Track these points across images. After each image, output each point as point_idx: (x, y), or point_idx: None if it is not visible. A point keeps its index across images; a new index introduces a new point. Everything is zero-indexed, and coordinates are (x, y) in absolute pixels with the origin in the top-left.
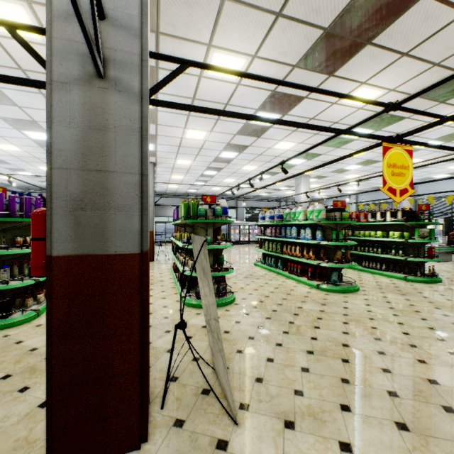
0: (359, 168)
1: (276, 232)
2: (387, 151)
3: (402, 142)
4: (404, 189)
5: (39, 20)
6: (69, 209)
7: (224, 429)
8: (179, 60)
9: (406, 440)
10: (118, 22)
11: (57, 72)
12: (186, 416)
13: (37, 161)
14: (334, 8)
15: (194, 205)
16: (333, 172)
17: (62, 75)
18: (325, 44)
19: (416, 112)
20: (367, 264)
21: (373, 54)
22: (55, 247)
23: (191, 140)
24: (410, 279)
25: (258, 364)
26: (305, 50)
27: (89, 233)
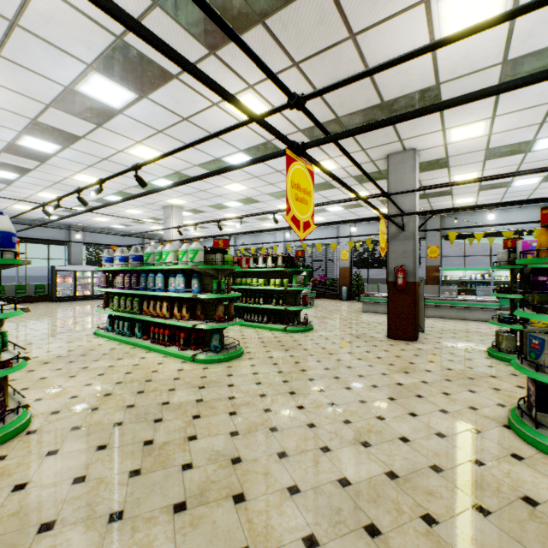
0: (239, 206)
1: (132, 281)
2: (292, 163)
3: (306, 157)
4: (307, 222)
5: None
6: None
7: None
8: None
9: None
10: None
11: None
12: None
13: None
14: None
15: None
16: (212, 206)
17: None
18: None
19: (318, 124)
20: (250, 317)
21: (265, 44)
22: None
23: None
24: (290, 329)
25: None
26: None
27: None
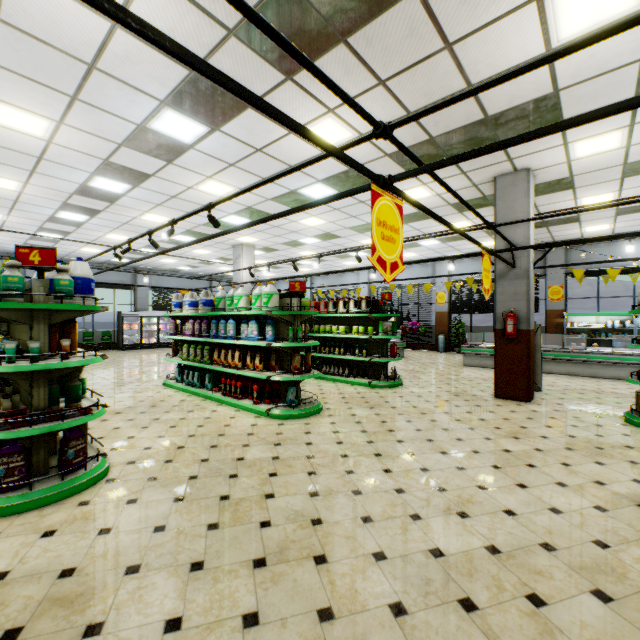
0: (317, 243)
1: (202, 328)
2: (377, 199)
3: (394, 191)
4: (395, 263)
5: None
6: None
7: None
8: None
9: None
10: None
11: None
12: None
13: None
14: None
15: None
16: (286, 244)
17: None
18: (284, 8)
19: (408, 152)
20: (329, 369)
21: (347, 64)
22: None
23: (10, 132)
24: (375, 384)
25: None
26: (250, 3)
27: None
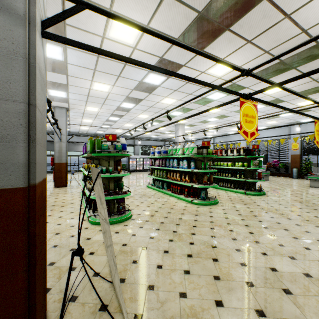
0: (216, 120)
1: (162, 163)
2: (243, 104)
3: (252, 99)
4: (253, 133)
5: None
6: None
7: None
8: None
9: None
10: None
11: None
12: None
13: None
14: None
15: (99, 141)
16: (200, 122)
17: None
18: (199, 25)
19: (260, 79)
20: (222, 184)
21: (230, 38)
22: None
23: (98, 91)
24: (248, 193)
25: (150, 272)
26: (185, 27)
27: None
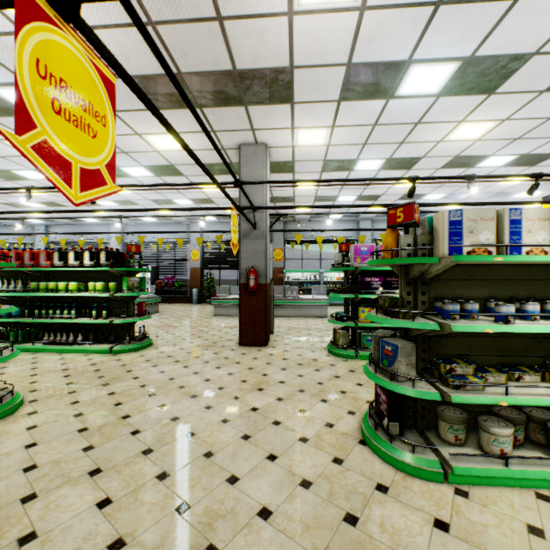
0: (45, 180)
1: None
2: (38, 19)
3: (89, 36)
4: (96, 174)
5: None
6: None
7: None
8: None
9: None
10: None
11: None
12: None
13: None
14: None
15: None
16: None
17: None
18: None
19: None
20: (54, 337)
21: None
22: None
23: None
24: (118, 349)
25: None
26: None
27: None
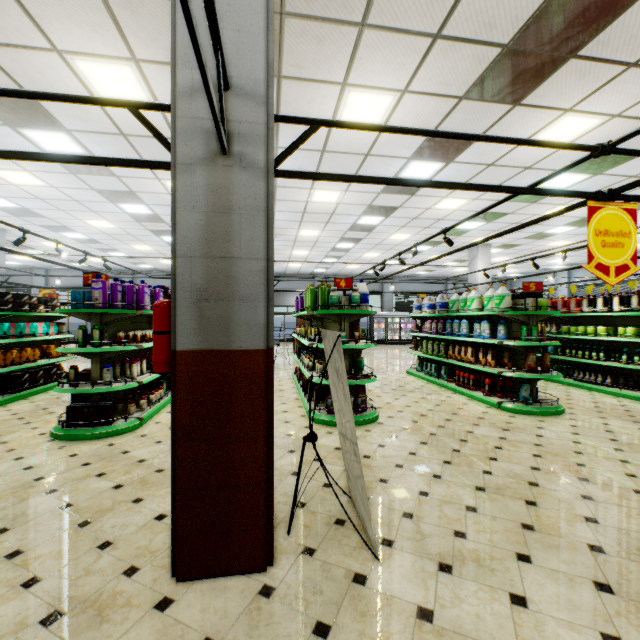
0: (570, 231)
1: (438, 327)
2: (595, 213)
3: (619, 199)
4: (623, 266)
5: (146, 79)
6: (194, 300)
7: (362, 563)
8: (309, 121)
9: (606, 603)
10: (243, 90)
11: (182, 153)
12: (317, 545)
13: (132, 239)
14: (516, 19)
15: (324, 291)
16: (528, 237)
17: (187, 156)
18: (506, 65)
19: None
20: (582, 375)
21: (580, 70)
22: (180, 341)
23: (320, 204)
24: None
25: (407, 498)
26: (476, 75)
27: (212, 326)
